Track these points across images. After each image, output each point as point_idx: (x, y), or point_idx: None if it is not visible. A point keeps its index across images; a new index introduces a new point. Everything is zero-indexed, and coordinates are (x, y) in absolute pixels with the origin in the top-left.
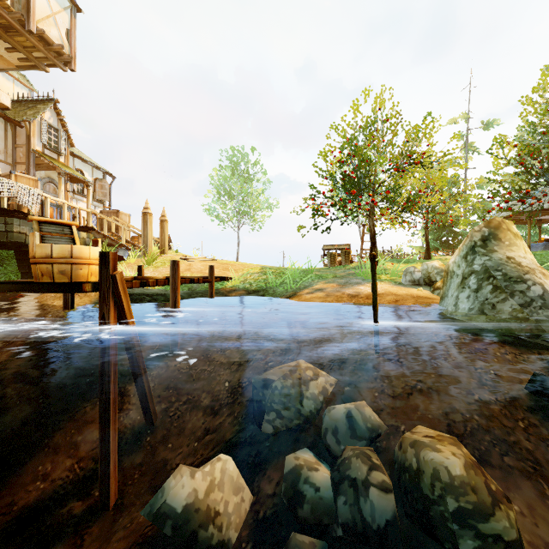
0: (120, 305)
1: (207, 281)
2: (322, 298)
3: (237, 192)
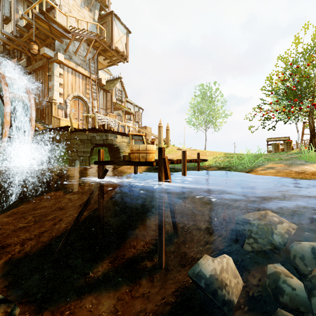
0: (166, 173)
1: (196, 162)
2: (274, 173)
3: (205, 109)
